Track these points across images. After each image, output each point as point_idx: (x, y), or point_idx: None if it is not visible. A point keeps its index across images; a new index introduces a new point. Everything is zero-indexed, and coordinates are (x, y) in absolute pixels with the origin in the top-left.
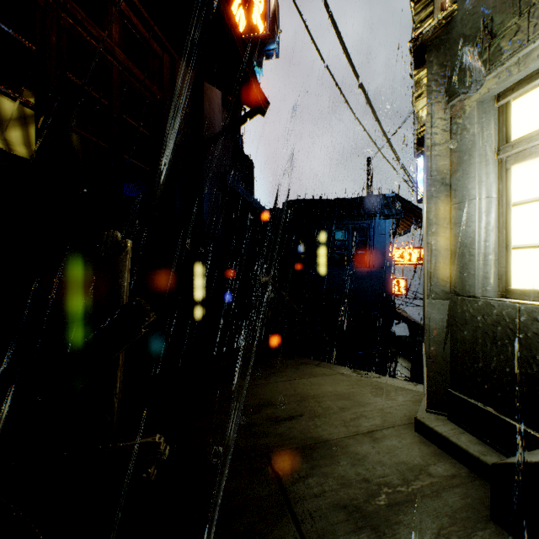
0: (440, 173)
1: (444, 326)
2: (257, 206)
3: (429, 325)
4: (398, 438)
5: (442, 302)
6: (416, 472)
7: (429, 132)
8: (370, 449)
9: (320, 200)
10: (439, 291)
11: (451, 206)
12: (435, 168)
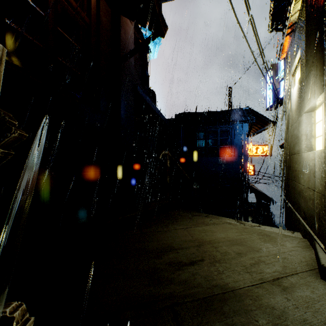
0: None
1: None
2: (158, 113)
3: None
4: (309, 287)
5: None
6: None
7: None
8: (286, 301)
9: (199, 112)
10: None
11: None
12: None
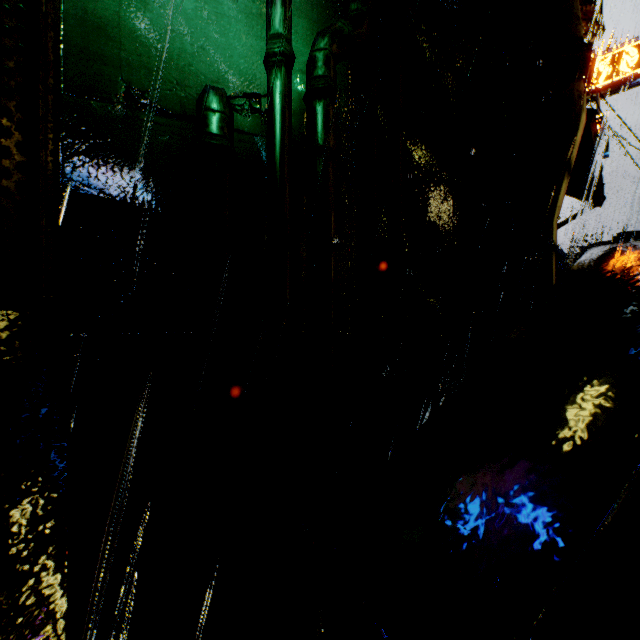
0: None
1: None
2: (565, 259)
3: None
4: None
5: None
6: None
7: None
8: None
9: None
10: None
11: None
12: None
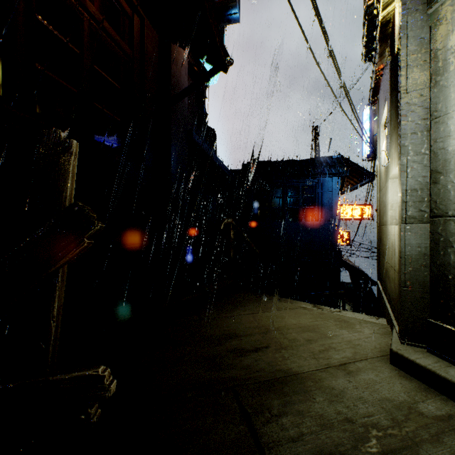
0: (416, 89)
1: (421, 252)
2: (219, 164)
3: (405, 251)
4: (375, 371)
5: (419, 226)
6: (405, 411)
7: (404, 46)
8: (347, 383)
9: (274, 161)
10: (415, 215)
11: (431, 122)
12: (412, 83)
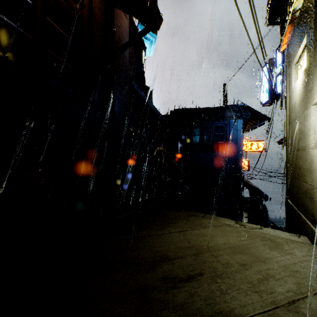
0: None
1: None
2: (153, 109)
3: None
4: None
5: None
6: None
7: None
8: None
9: (194, 108)
10: None
11: None
12: None
